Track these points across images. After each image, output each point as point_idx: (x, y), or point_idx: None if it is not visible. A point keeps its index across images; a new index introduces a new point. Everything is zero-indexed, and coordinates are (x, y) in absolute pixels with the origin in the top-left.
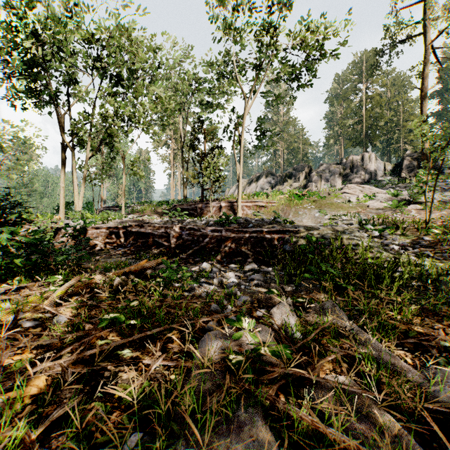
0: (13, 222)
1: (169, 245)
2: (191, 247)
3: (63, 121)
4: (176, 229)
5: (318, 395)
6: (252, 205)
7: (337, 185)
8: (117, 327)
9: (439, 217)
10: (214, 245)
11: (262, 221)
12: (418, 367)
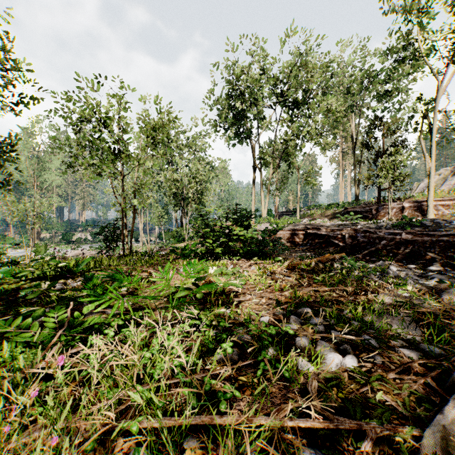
0: (246, 226)
1: (344, 245)
2: (366, 248)
3: (254, 150)
4: (351, 232)
5: None
6: (452, 204)
7: None
8: (325, 282)
9: None
10: (391, 247)
11: None
12: None
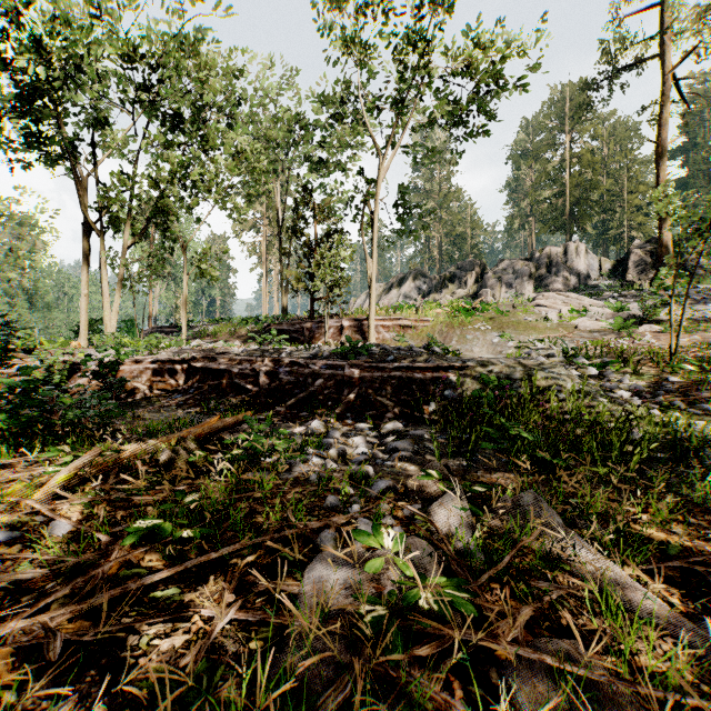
0: None
1: (257, 391)
2: (294, 393)
3: (86, 188)
4: (270, 364)
5: (524, 683)
6: (393, 325)
7: (527, 294)
8: (156, 545)
9: (689, 345)
10: (331, 391)
11: (409, 351)
12: (708, 628)
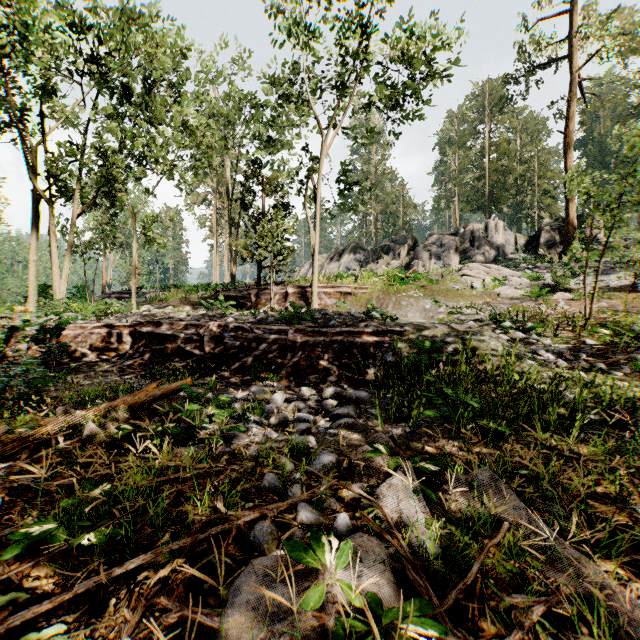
0: None
1: (202, 355)
2: (238, 357)
3: (35, 157)
4: (215, 329)
5: None
6: (334, 292)
7: (453, 265)
8: (41, 562)
9: (598, 311)
10: (274, 355)
11: (350, 316)
12: None
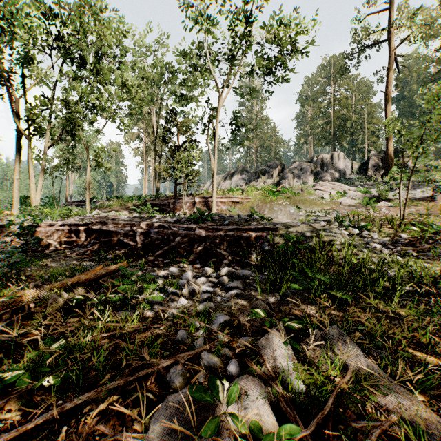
0: None
1: (135, 245)
2: (160, 246)
3: (18, 106)
4: (144, 227)
5: None
6: (227, 201)
7: (309, 183)
8: (11, 400)
9: (409, 214)
10: (186, 245)
11: (238, 218)
12: None
